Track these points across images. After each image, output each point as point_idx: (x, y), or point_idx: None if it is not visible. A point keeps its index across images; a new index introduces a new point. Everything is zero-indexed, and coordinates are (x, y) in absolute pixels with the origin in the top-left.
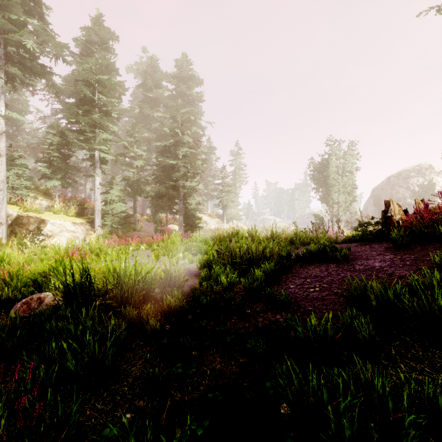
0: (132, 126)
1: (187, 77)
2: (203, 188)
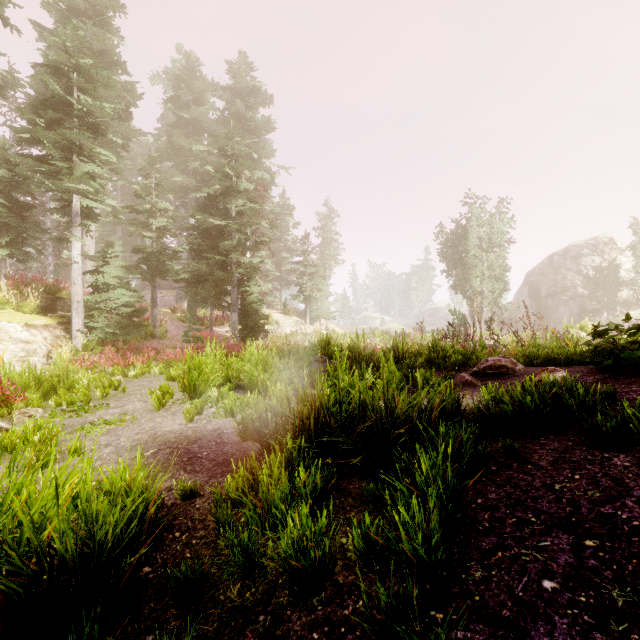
0: (148, 160)
1: (247, 90)
2: (274, 269)
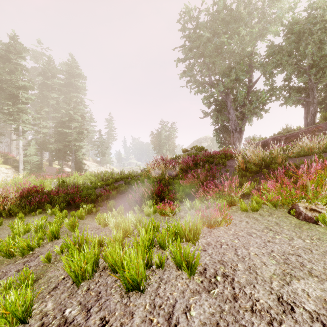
0: (39, 108)
1: (75, 74)
2: (86, 143)
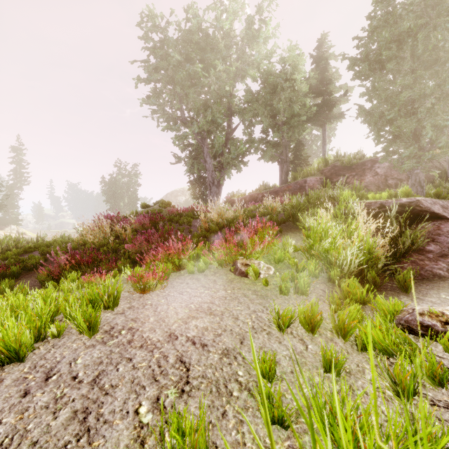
0: None
1: None
2: None
